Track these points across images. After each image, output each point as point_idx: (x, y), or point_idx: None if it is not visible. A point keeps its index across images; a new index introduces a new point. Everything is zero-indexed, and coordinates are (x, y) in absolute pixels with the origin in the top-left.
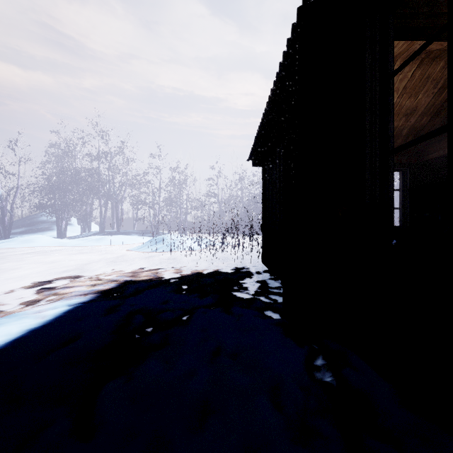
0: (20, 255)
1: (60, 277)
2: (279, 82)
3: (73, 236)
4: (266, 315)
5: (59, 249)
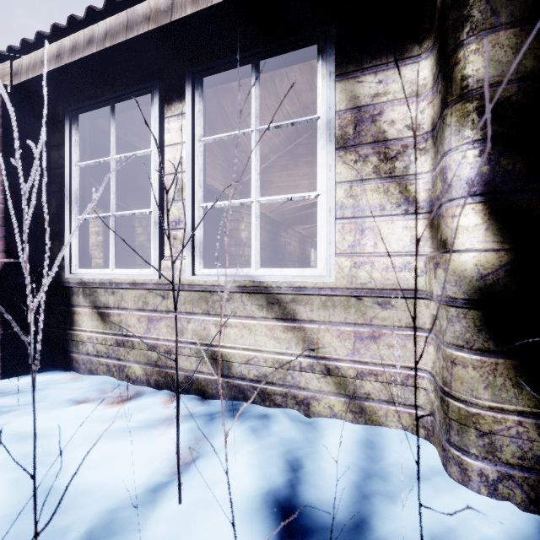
0: None
1: None
2: None
3: None
4: None
5: None
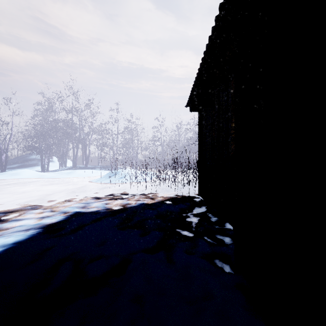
0: (4, 185)
1: (18, 209)
2: (226, 6)
3: (53, 170)
4: (215, 266)
5: (37, 180)
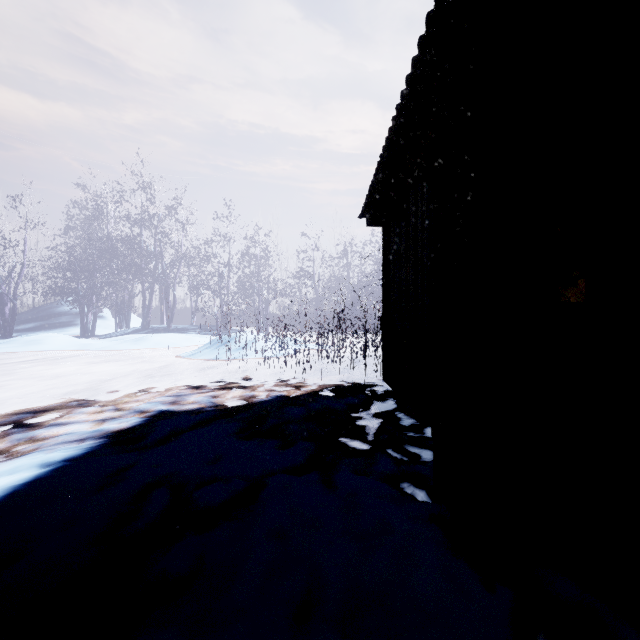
0: (15, 364)
1: (54, 405)
2: (423, 61)
3: (105, 335)
4: (402, 492)
5: (77, 354)
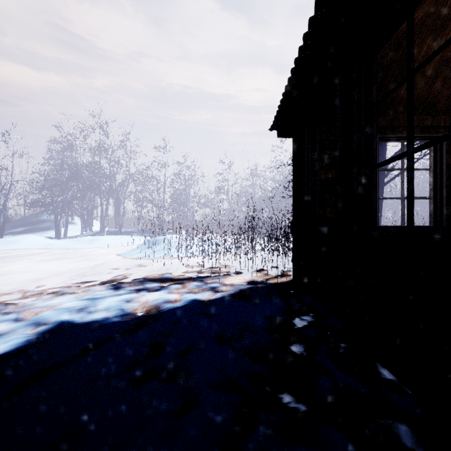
0: None
1: None
2: None
3: (73, 236)
4: None
5: (40, 252)
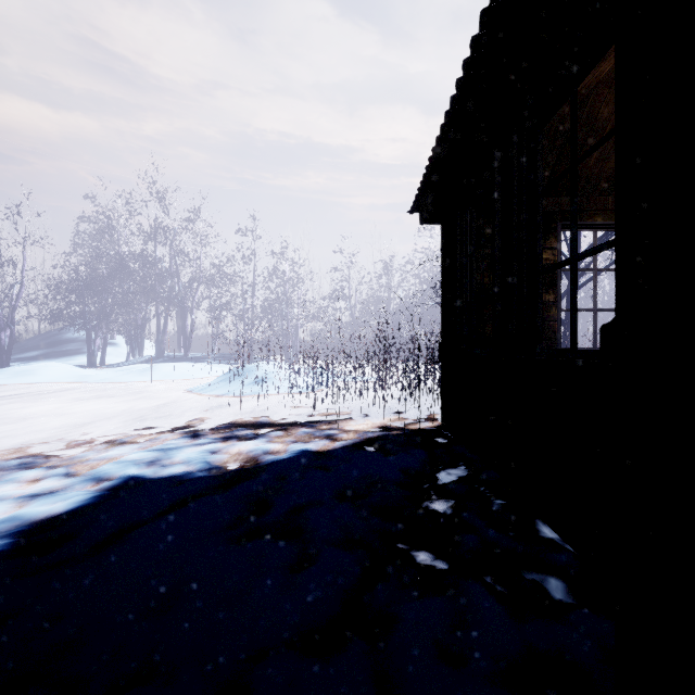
0: None
1: None
2: None
3: (115, 364)
4: None
5: (70, 388)
